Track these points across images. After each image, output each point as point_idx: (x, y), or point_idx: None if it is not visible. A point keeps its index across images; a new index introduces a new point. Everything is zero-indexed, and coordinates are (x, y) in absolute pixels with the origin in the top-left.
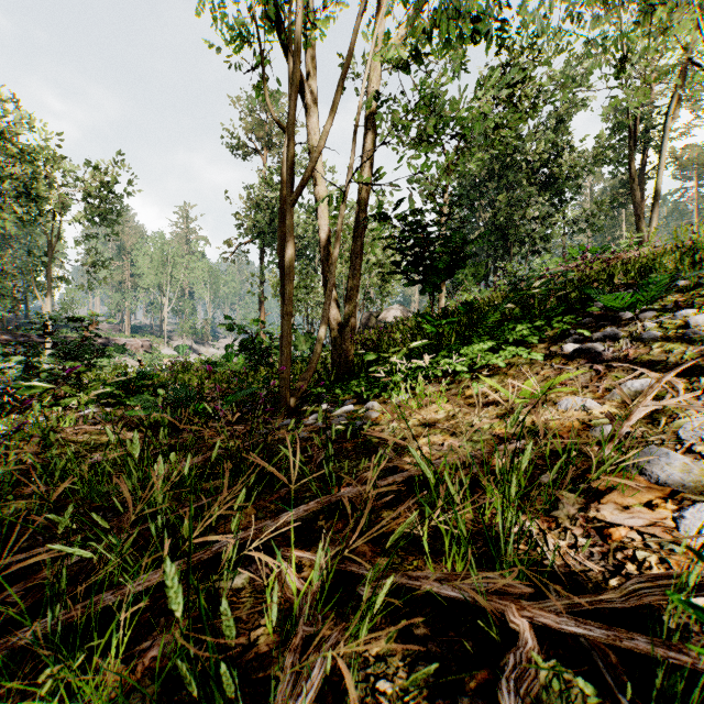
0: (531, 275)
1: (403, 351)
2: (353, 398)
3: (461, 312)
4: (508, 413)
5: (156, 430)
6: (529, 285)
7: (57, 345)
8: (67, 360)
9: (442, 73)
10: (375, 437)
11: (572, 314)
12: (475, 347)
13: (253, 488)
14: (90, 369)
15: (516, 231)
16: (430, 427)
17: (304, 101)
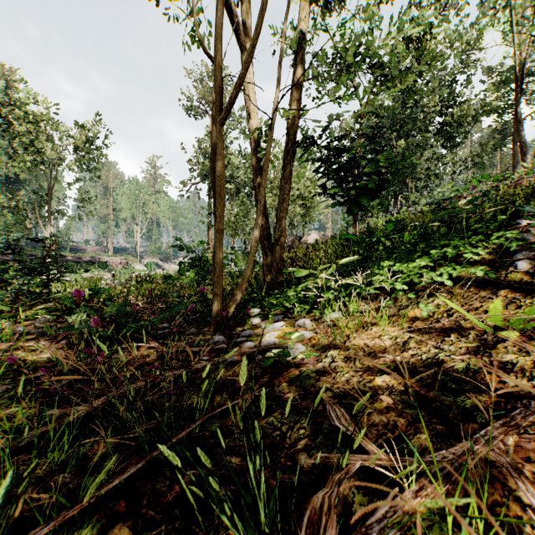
0: (455, 194)
1: (333, 268)
2: (283, 313)
3: (387, 231)
4: (482, 346)
5: (90, 346)
6: (454, 203)
7: (21, 262)
8: (31, 275)
9: (367, 6)
10: (313, 369)
11: (499, 231)
12: (408, 263)
13: (150, 462)
14: (49, 283)
15: (413, 170)
16: (378, 359)
17: (238, 44)
